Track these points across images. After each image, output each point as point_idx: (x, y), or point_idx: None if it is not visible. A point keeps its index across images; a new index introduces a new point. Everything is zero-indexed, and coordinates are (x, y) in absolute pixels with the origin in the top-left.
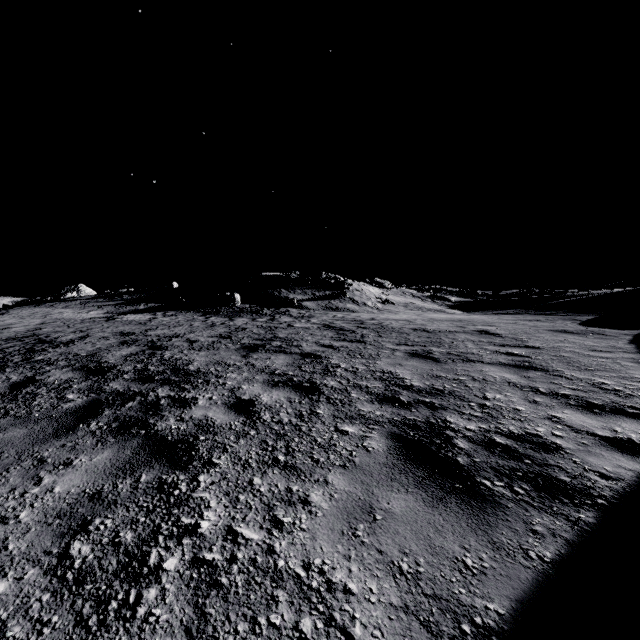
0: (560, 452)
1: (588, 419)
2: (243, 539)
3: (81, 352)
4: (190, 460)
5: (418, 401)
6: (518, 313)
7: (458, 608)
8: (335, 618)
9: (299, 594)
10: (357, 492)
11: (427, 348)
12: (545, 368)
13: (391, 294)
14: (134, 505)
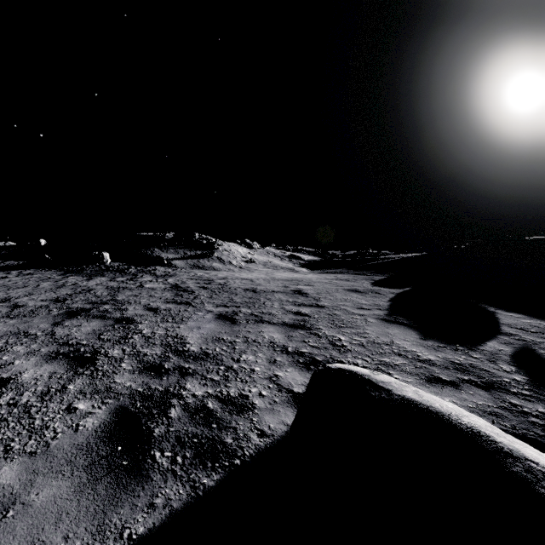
0: (249, 412)
1: (299, 376)
2: None
3: None
4: None
5: (177, 368)
6: (342, 272)
7: None
8: None
9: None
10: (16, 485)
11: (238, 309)
12: (311, 327)
13: (257, 254)
14: None
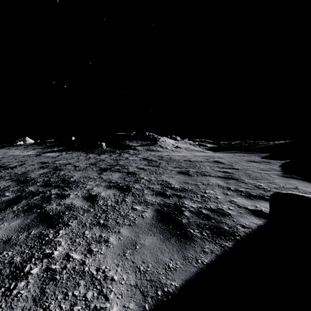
0: (229, 216)
1: (247, 201)
2: (72, 258)
3: (18, 172)
4: (58, 223)
5: (174, 194)
6: (236, 152)
7: (159, 285)
8: (103, 291)
9: (90, 281)
10: (132, 236)
11: (187, 169)
12: (237, 178)
13: (179, 143)
14: (25, 245)
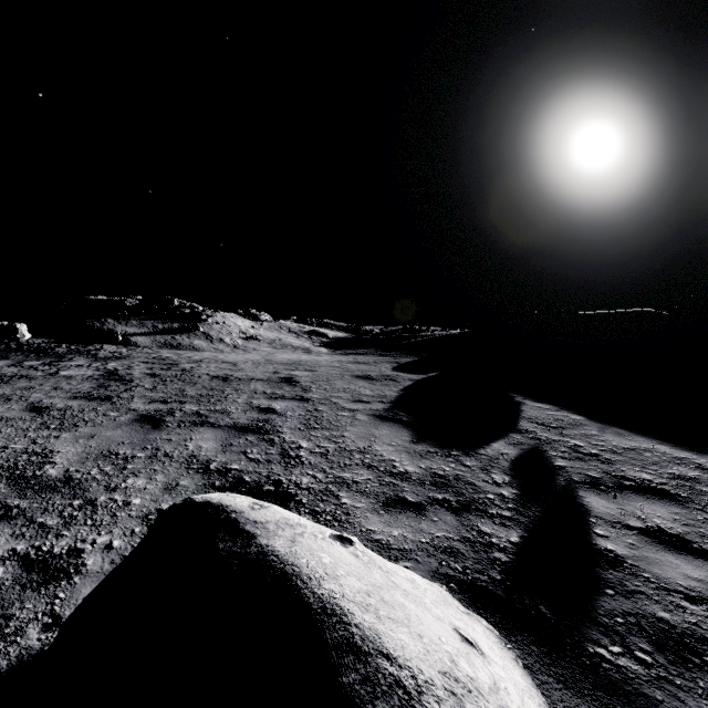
0: (61, 583)
1: None
2: None
3: None
4: None
5: None
6: (366, 353)
7: None
8: None
9: None
10: None
11: (181, 406)
12: (271, 429)
13: (264, 328)
14: None
